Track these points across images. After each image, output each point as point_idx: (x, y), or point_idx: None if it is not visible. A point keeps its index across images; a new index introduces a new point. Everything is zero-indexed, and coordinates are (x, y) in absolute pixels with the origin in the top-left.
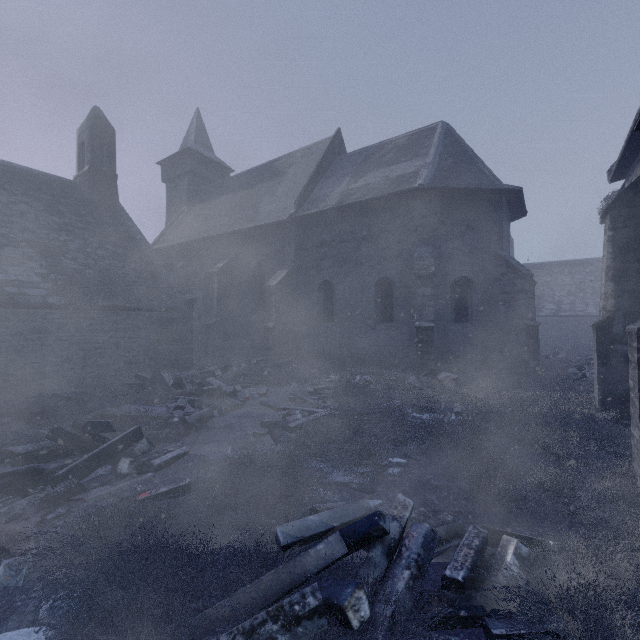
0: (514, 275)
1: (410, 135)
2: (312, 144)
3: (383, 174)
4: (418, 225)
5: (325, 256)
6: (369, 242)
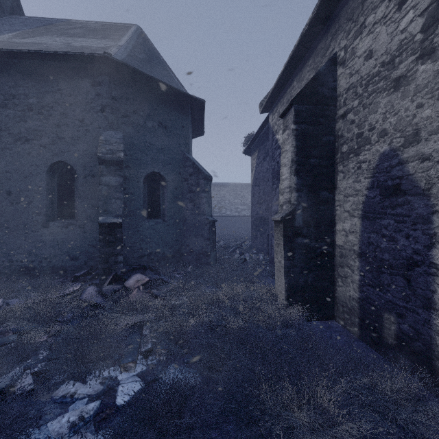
0: (199, 176)
1: (104, 24)
2: None
3: (64, 40)
4: (106, 105)
5: None
6: (39, 113)
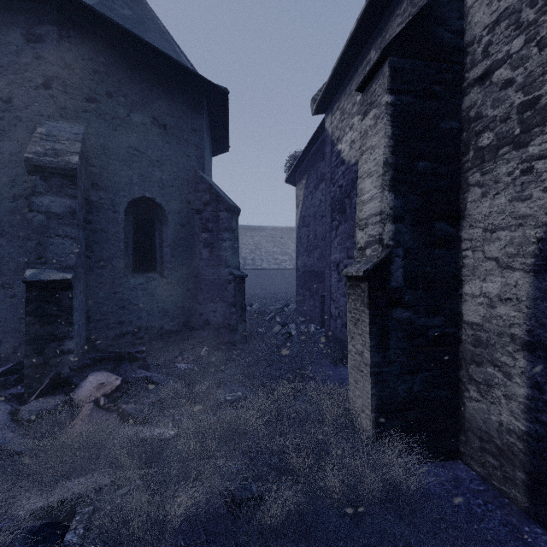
0: (219, 206)
1: None
2: None
3: None
4: (53, 76)
5: None
6: None
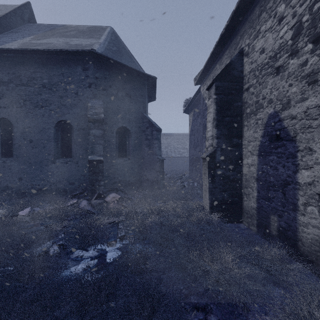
0: (153, 129)
1: (88, 27)
2: (0, 4)
3: (64, 40)
4: (92, 83)
5: (2, 95)
6: (49, 89)
